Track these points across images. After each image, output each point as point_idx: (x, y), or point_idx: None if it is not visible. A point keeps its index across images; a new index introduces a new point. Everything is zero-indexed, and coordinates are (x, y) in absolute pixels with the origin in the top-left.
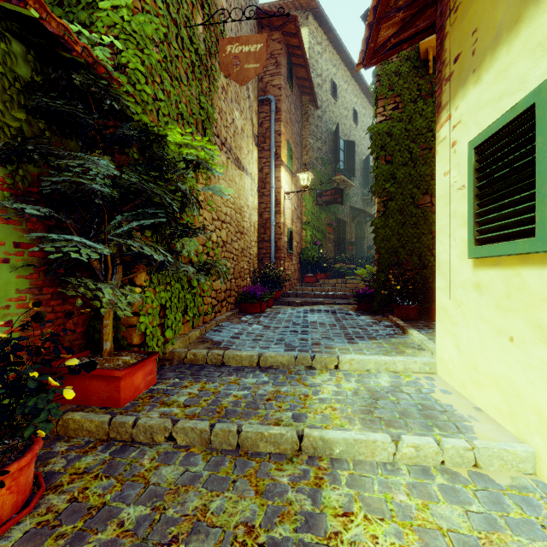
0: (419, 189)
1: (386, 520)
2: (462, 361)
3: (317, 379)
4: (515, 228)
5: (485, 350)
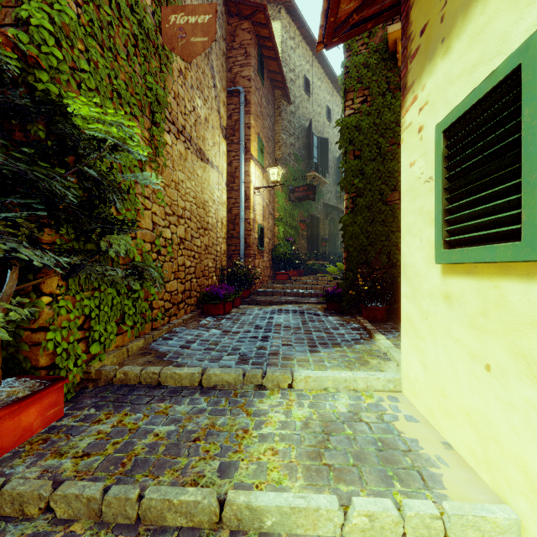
0: (387, 185)
1: None
2: (430, 383)
3: (265, 403)
4: (493, 229)
5: (455, 375)
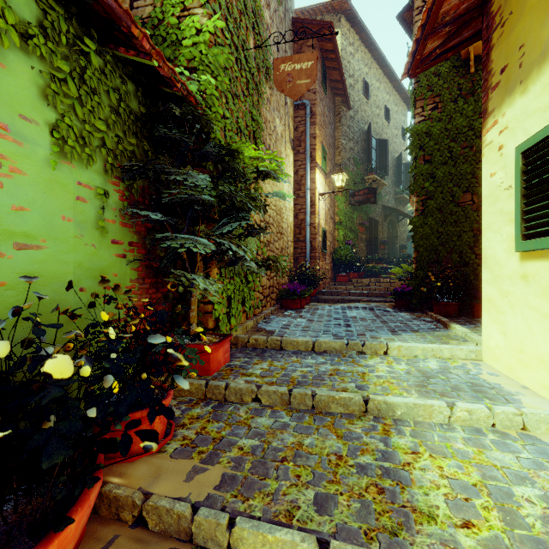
0: (459, 187)
1: (448, 458)
2: (509, 346)
3: (370, 361)
4: None
5: (531, 334)
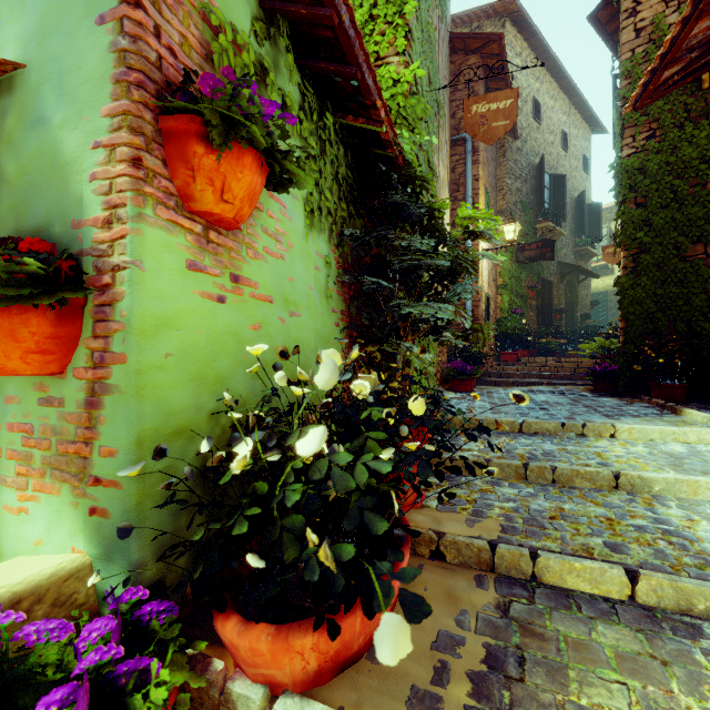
0: (686, 237)
1: None
2: None
3: (597, 443)
4: None
5: None
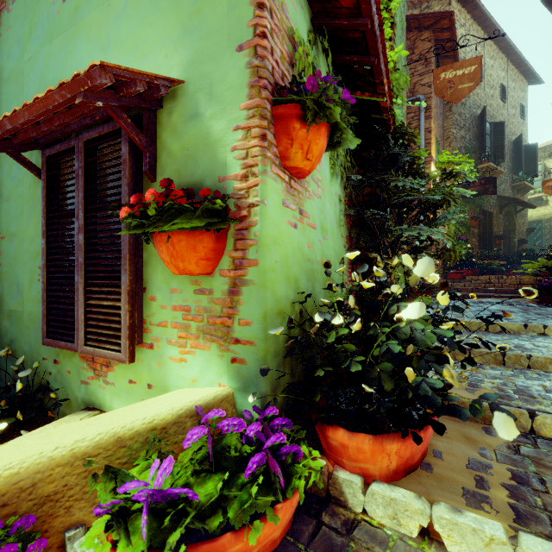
0: None
1: None
2: None
3: None
4: None
5: None
